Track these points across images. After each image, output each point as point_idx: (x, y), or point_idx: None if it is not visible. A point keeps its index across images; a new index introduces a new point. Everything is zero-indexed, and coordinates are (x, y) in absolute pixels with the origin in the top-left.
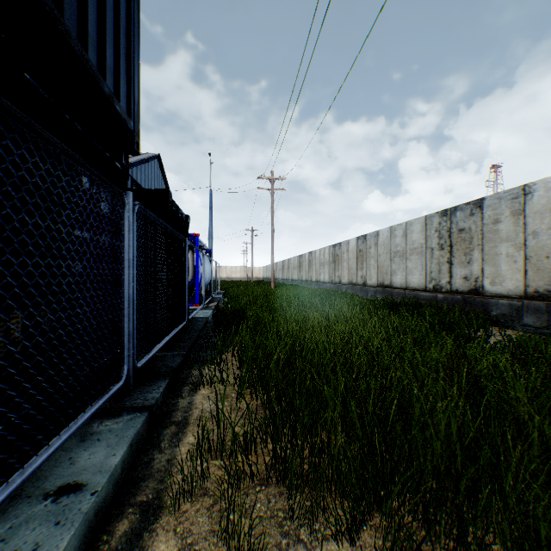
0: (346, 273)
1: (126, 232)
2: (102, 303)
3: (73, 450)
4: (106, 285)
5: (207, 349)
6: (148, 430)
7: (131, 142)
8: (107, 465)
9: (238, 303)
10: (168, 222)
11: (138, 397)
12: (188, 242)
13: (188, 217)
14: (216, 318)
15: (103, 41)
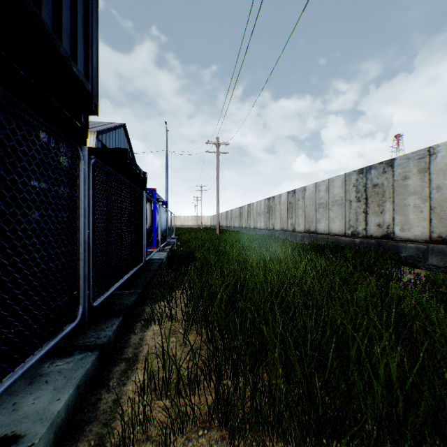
0: (278, 221)
1: (82, 182)
2: (61, 248)
3: (19, 394)
4: (66, 231)
5: (160, 287)
6: (99, 368)
7: (89, 103)
8: (49, 411)
9: (188, 246)
10: (126, 177)
11: (92, 335)
12: (145, 194)
13: (145, 173)
14: (170, 259)
15: (59, 6)
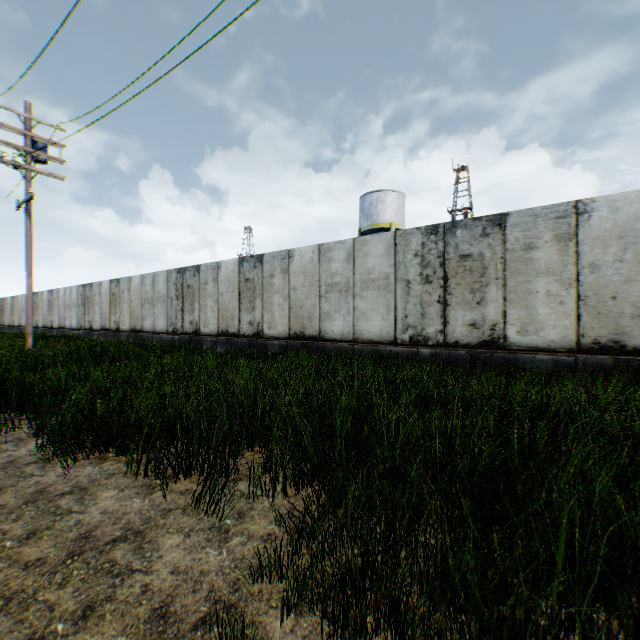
0: (43, 318)
1: None
2: None
3: None
4: None
5: None
6: None
7: None
8: None
9: None
10: None
11: None
12: None
13: None
14: None
15: None
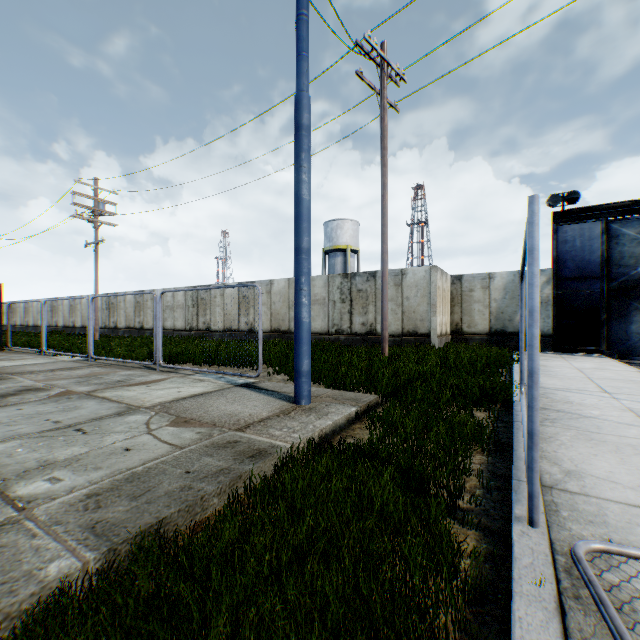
0: (63, 319)
1: None
2: None
3: None
4: None
5: None
6: None
7: None
8: None
9: None
10: None
11: None
12: None
13: None
14: None
15: None
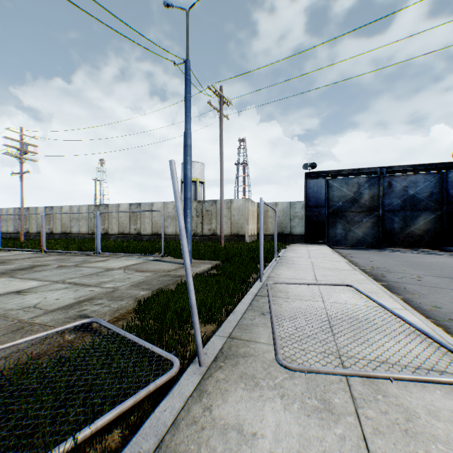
0: None
1: None
2: None
3: None
4: None
5: None
6: None
7: None
8: None
9: None
10: None
11: None
12: None
13: None
14: None
15: None
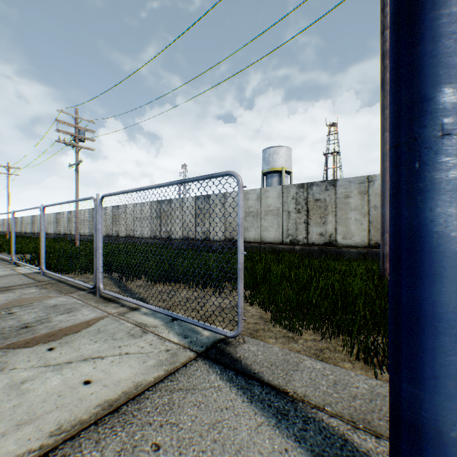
0: (63, 228)
1: None
2: None
3: None
4: None
5: None
6: None
7: None
8: None
9: None
10: None
11: None
12: None
13: None
14: None
15: None
